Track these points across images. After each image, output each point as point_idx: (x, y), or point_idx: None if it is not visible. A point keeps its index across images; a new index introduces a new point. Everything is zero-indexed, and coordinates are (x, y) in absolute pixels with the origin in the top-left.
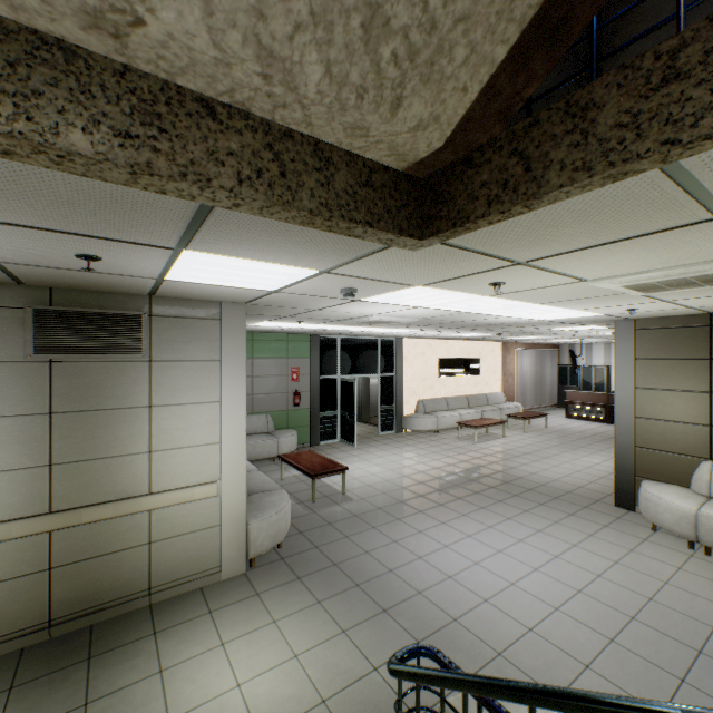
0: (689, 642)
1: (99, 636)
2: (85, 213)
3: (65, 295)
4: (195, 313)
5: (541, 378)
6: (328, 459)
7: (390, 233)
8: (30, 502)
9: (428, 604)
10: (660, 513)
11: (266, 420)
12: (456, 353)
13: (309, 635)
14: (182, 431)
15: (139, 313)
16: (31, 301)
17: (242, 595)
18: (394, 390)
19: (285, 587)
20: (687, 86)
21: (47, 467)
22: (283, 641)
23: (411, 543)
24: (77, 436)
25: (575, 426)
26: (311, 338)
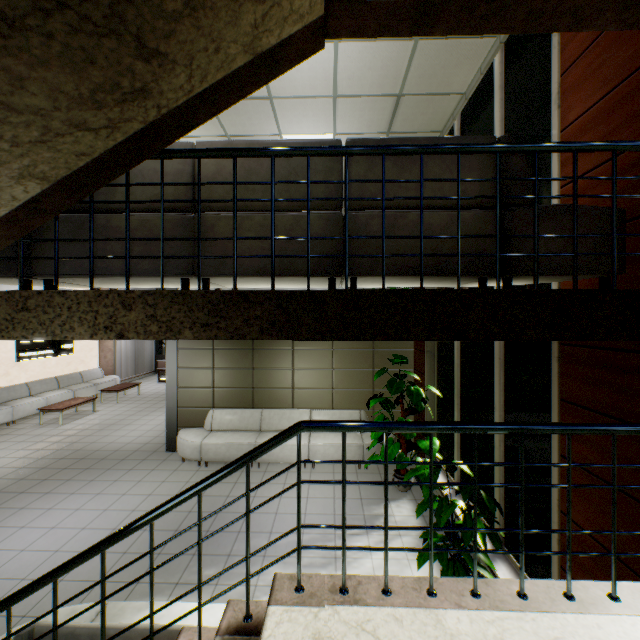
0: (173, 527)
1: None
2: None
3: None
4: None
5: (141, 350)
6: None
7: None
8: None
9: None
10: (185, 449)
11: None
12: None
13: None
14: None
15: None
16: None
17: None
18: None
19: None
20: (32, 316)
21: None
22: None
23: None
24: None
25: (164, 389)
26: None
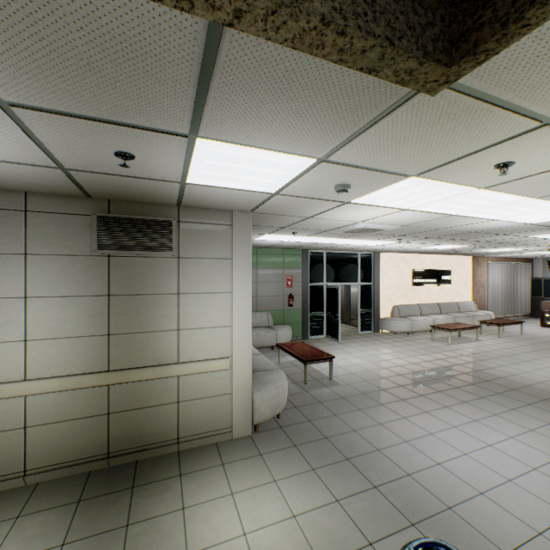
0: None
1: (141, 471)
2: (106, 84)
3: (118, 206)
4: (212, 220)
5: (513, 289)
6: (317, 349)
7: (412, 55)
8: (95, 362)
9: (418, 487)
10: None
11: (267, 317)
12: (428, 266)
13: (305, 499)
14: (201, 315)
15: (170, 219)
16: (96, 210)
17: (248, 453)
18: (372, 296)
19: (283, 452)
20: None
21: (106, 336)
22: (282, 500)
23: (396, 427)
24: (126, 314)
25: None
26: (302, 252)
